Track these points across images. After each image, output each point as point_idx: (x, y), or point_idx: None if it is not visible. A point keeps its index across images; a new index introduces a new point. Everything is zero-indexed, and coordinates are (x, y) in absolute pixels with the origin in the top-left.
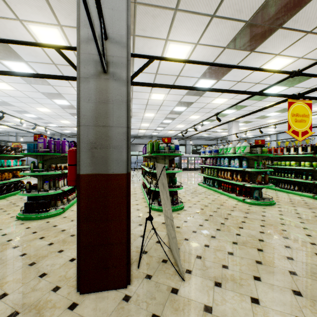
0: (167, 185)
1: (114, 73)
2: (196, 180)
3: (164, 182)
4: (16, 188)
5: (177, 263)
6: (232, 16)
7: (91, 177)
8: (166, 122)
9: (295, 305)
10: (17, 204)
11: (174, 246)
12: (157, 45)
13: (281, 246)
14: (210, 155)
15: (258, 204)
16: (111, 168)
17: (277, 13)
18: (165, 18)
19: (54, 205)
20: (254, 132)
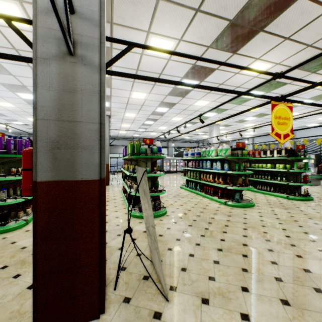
0: (148, 192)
1: (83, 56)
2: (178, 182)
3: (145, 188)
4: None
5: (160, 279)
6: (217, 12)
7: (52, 184)
8: (148, 123)
9: (285, 317)
10: None
11: (156, 260)
12: (138, 37)
13: (264, 250)
14: (192, 157)
15: (239, 206)
16: (79, 173)
17: (260, 14)
18: (147, 6)
19: (14, 217)
20: (233, 136)
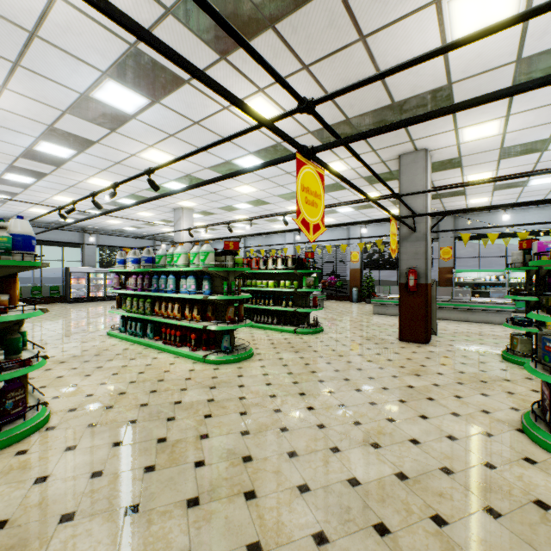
0: None
1: None
2: (106, 323)
3: None
4: None
5: None
6: None
7: None
8: (17, 179)
9: None
10: None
11: None
12: None
13: (283, 460)
14: (137, 268)
15: (230, 362)
16: None
17: None
18: None
19: None
20: (217, 233)
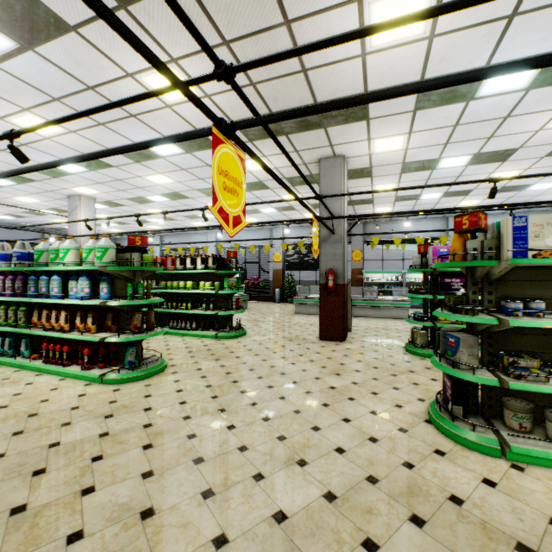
0: None
1: None
2: None
3: None
4: None
5: None
6: None
7: None
8: None
9: None
10: None
11: None
12: None
13: (196, 504)
14: (5, 266)
15: (136, 379)
16: None
17: None
18: None
19: None
20: (127, 228)
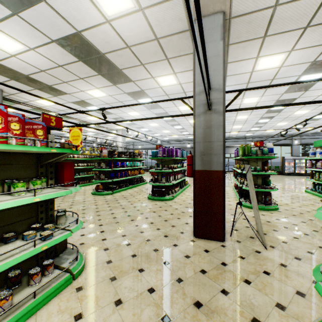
0: (252, 179)
1: (214, 109)
2: (304, 186)
3: (250, 178)
4: (140, 181)
5: (262, 239)
6: None
7: (201, 171)
8: (262, 121)
9: None
10: (144, 191)
11: (259, 226)
12: (247, 63)
13: None
14: None
15: None
16: (213, 167)
17: None
18: (254, 45)
19: (167, 193)
20: None
